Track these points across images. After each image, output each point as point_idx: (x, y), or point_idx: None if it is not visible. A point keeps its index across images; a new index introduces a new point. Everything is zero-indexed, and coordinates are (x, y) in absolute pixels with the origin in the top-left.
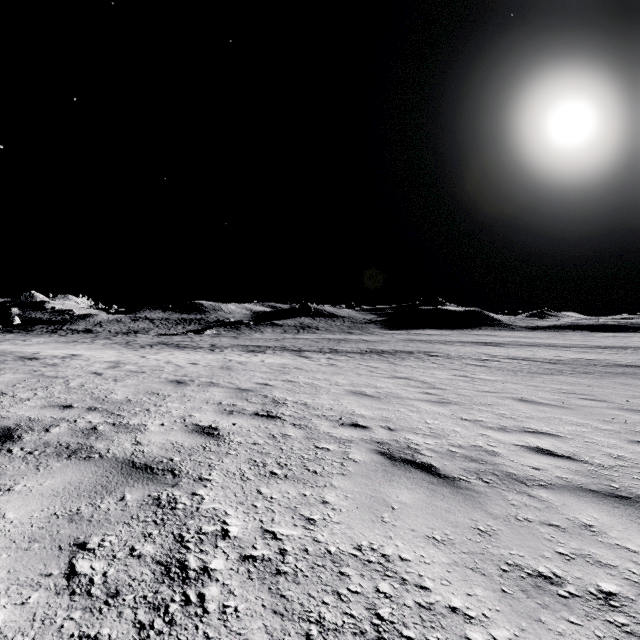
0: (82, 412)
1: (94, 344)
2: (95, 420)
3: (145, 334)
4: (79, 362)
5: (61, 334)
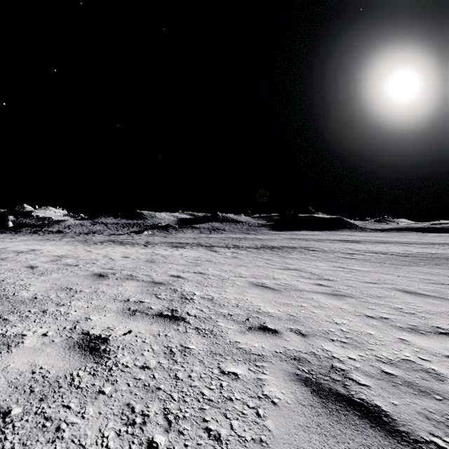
0: None
1: (60, 241)
2: None
3: (100, 234)
4: (29, 256)
5: (40, 234)
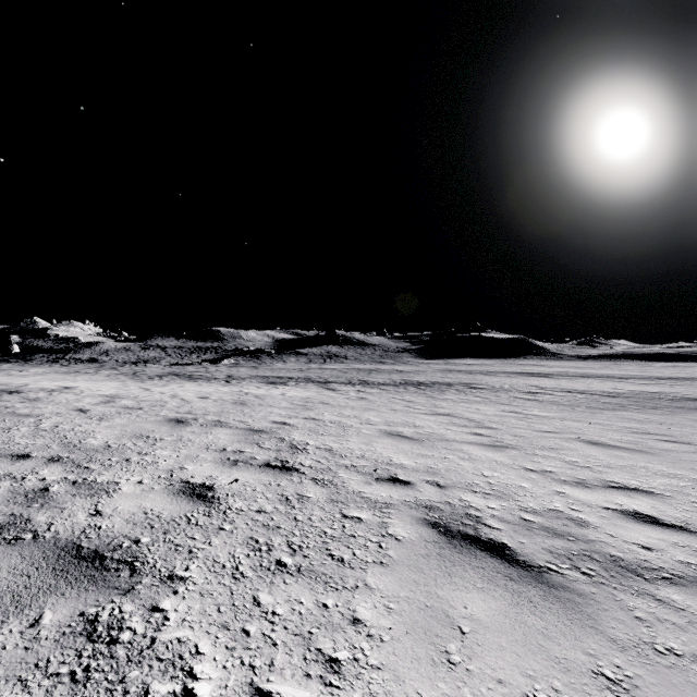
0: (39, 464)
1: (97, 375)
2: (51, 476)
3: (156, 364)
4: (68, 396)
5: (63, 364)
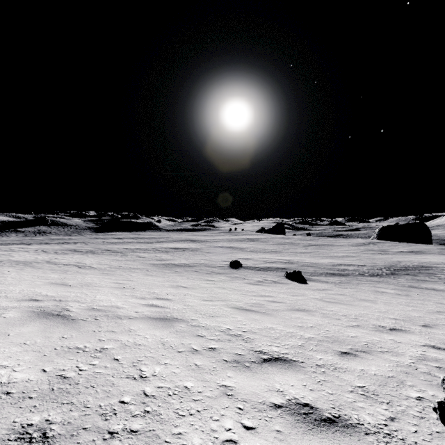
0: None
1: None
2: None
3: None
4: None
5: None
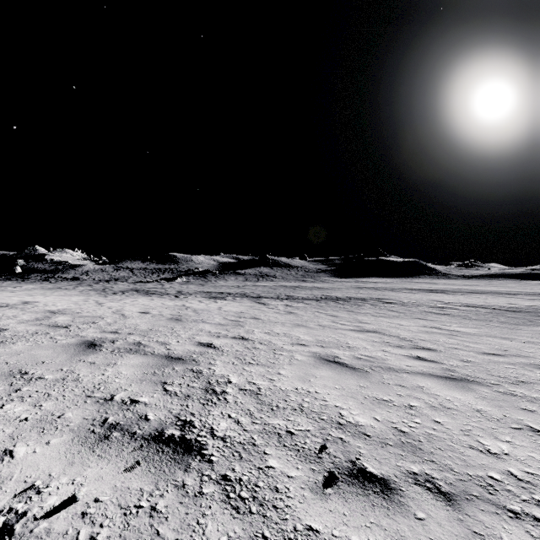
0: None
1: (73, 290)
2: None
3: (124, 281)
4: (9, 312)
5: (51, 281)
